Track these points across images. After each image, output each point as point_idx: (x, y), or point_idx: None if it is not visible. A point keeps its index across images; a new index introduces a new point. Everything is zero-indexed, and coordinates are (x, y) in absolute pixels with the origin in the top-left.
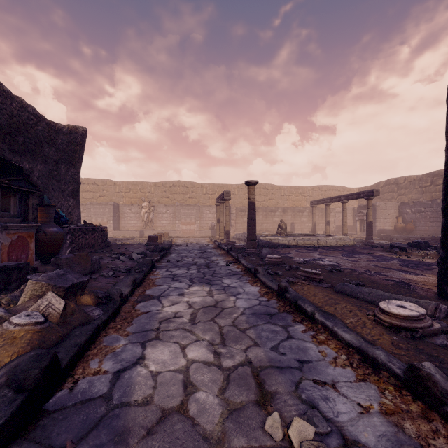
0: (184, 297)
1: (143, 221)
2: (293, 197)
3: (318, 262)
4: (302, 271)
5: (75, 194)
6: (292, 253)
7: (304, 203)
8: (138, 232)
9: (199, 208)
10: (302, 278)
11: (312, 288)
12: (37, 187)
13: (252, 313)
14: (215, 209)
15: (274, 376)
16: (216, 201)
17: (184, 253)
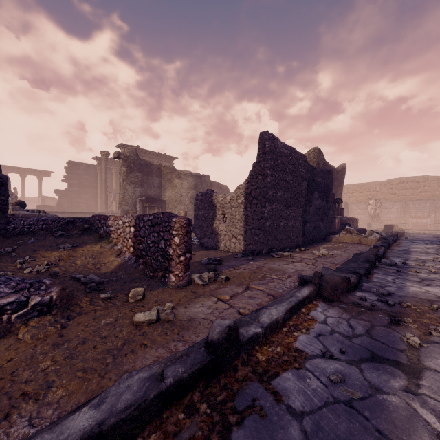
0: (422, 246)
1: (369, 216)
2: None
3: None
4: None
5: None
6: None
7: None
8: (365, 224)
9: (433, 202)
10: None
11: None
12: (342, 201)
13: None
14: None
15: None
16: None
17: (417, 237)
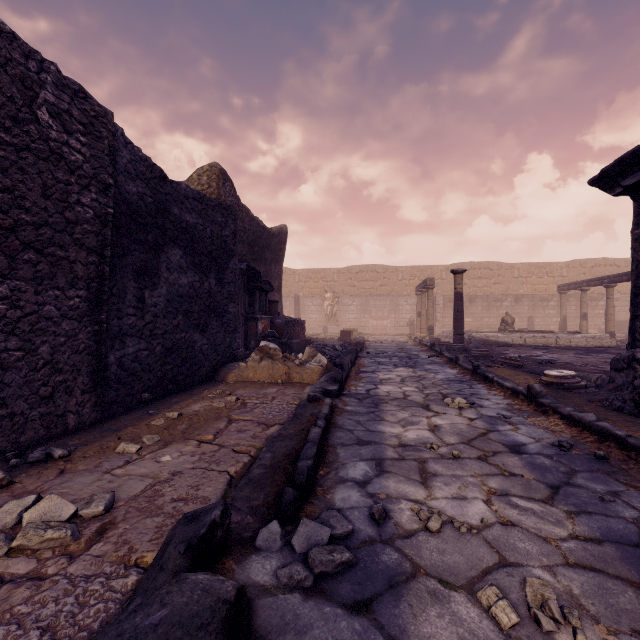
0: (393, 372)
1: (325, 315)
2: (534, 280)
3: (534, 358)
4: (501, 358)
5: (279, 290)
6: (509, 351)
7: (553, 287)
8: (321, 327)
9: (393, 299)
10: (500, 363)
11: (505, 369)
12: (272, 287)
13: (447, 380)
14: (415, 299)
15: (453, 395)
16: (416, 289)
17: (381, 349)
